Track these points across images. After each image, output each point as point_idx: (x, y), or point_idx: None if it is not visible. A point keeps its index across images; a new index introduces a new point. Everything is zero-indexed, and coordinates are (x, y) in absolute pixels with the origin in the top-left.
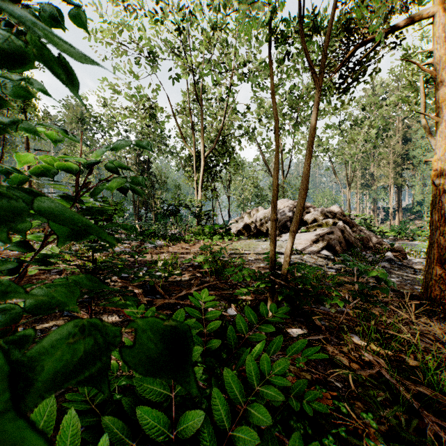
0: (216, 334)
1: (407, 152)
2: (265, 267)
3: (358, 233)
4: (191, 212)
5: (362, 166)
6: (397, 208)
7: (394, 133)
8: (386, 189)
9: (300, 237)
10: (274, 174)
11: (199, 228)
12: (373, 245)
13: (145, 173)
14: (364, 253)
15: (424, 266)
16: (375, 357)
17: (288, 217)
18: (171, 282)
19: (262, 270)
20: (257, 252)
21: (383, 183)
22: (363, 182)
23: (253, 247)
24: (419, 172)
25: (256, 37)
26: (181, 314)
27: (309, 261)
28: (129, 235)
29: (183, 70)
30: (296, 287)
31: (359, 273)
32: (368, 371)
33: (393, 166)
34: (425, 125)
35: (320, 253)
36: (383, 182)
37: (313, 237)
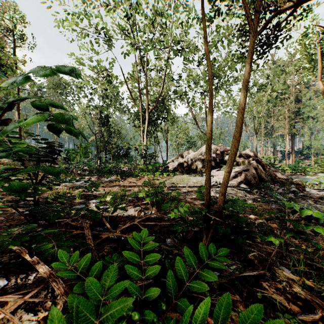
0: (155, 277)
1: (298, 110)
2: (197, 198)
3: (267, 170)
4: (139, 154)
5: (266, 120)
6: (291, 151)
7: (289, 96)
8: (283, 137)
9: (223, 174)
10: (209, 119)
11: (144, 166)
12: (279, 179)
13: (105, 125)
14: (273, 186)
15: (320, 196)
16: (313, 297)
17: (212, 158)
18: (118, 213)
19: (194, 200)
20: (189, 185)
21: (281, 133)
22: (266, 132)
23: (186, 181)
24: (308, 124)
25: (188, 22)
26: (113, 272)
27: (231, 193)
28: (92, 172)
29: (132, 47)
30: (231, 224)
31: (292, 211)
32: (311, 316)
33: (288, 120)
34: (321, 85)
35: (238, 186)
36: (281, 131)
37: (232, 173)
